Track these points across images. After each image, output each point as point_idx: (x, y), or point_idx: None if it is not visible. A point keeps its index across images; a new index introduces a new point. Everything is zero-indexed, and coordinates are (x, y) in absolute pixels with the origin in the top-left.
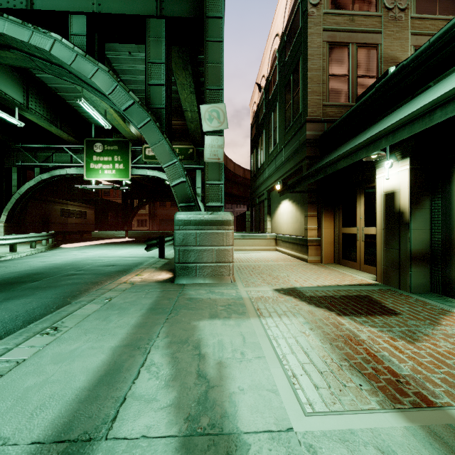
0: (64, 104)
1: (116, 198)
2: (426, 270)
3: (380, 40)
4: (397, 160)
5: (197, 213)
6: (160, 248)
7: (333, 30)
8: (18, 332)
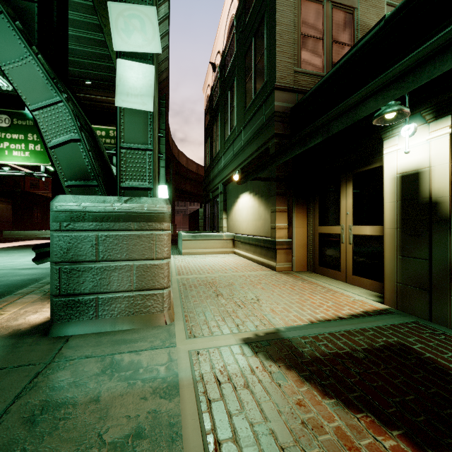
0: None
1: (47, 192)
2: None
3: (356, 3)
4: (425, 122)
5: (100, 199)
6: None
7: None
8: None
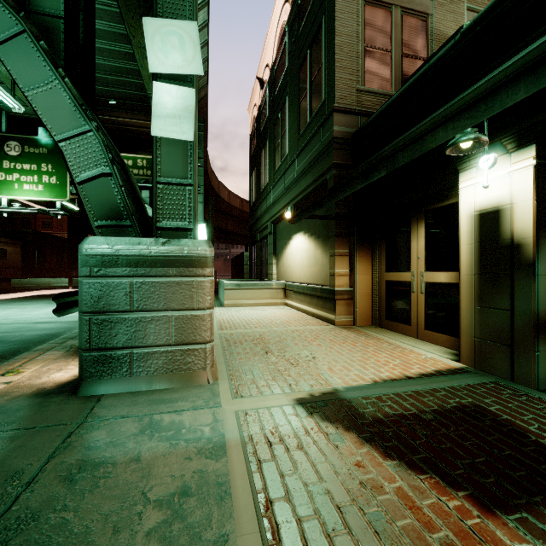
0: None
1: (62, 232)
2: None
3: (431, 9)
4: (506, 152)
5: (134, 241)
6: None
7: None
8: None
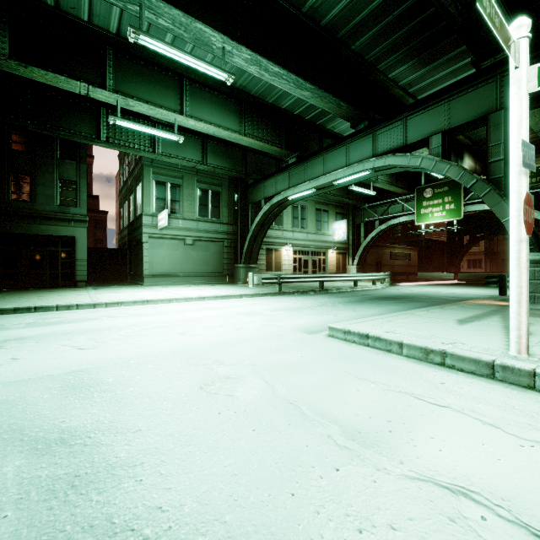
0: None
1: (440, 236)
2: None
3: None
4: None
5: (536, 254)
6: (500, 286)
7: None
8: (427, 307)
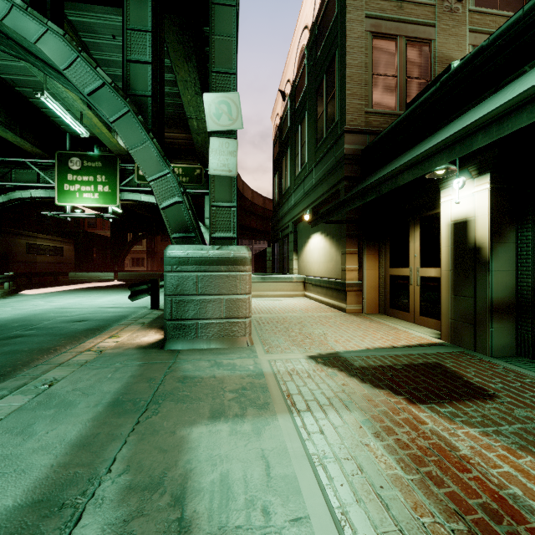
0: (26, 103)
1: (105, 231)
2: (511, 326)
3: (434, 35)
4: (471, 177)
5: (199, 248)
6: (152, 295)
7: (377, 18)
8: None
